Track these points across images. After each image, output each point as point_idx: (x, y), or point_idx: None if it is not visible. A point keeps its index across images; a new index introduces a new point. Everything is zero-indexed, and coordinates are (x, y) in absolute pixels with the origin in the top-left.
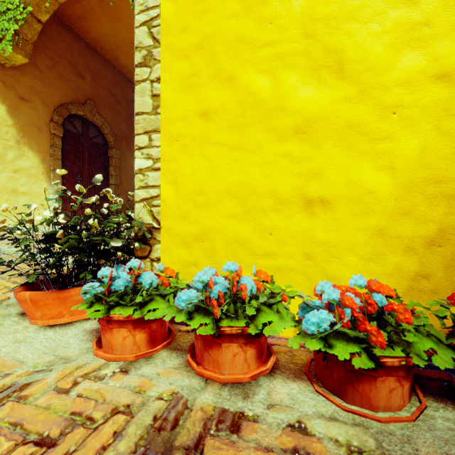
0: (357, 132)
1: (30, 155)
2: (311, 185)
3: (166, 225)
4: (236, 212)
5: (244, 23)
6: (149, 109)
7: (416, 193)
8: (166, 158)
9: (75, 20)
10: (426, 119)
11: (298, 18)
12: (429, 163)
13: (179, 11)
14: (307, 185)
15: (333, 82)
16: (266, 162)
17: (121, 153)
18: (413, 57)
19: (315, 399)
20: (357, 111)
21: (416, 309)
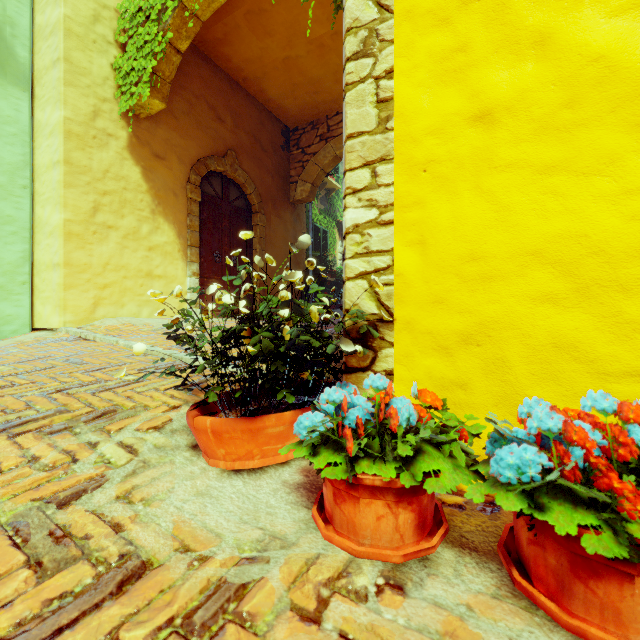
0: None
1: (166, 227)
2: None
3: (404, 316)
4: (554, 292)
5: None
6: (372, 125)
7: None
8: (402, 202)
9: (215, 46)
10: None
11: None
12: None
13: None
14: None
15: None
16: (632, 189)
17: (266, 219)
18: None
19: None
20: None
21: None
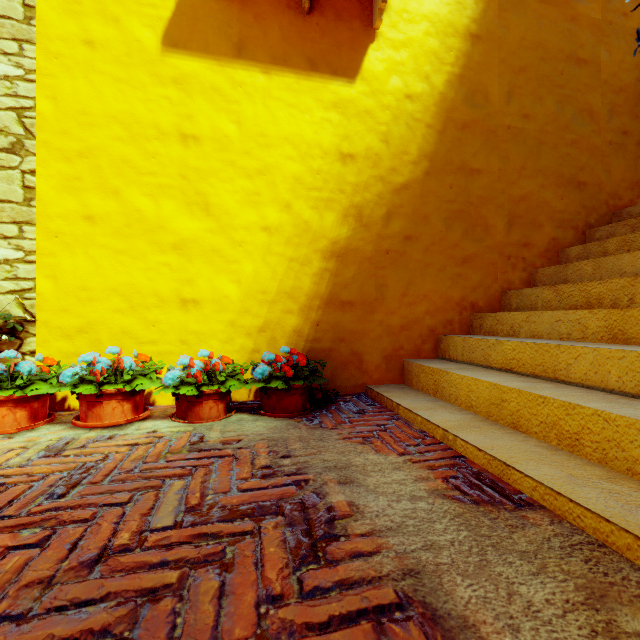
0: (218, 255)
1: None
2: (186, 289)
3: (43, 318)
4: (122, 308)
5: (130, 149)
6: (20, 199)
7: (253, 299)
8: (42, 252)
9: None
10: (258, 253)
11: (177, 162)
12: (259, 281)
13: (59, 114)
14: (183, 289)
15: (202, 216)
16: (150, 268)
17: None
18: (251, 212)
19: (170, 423)
20: (218, 240)
21: (242, 369)
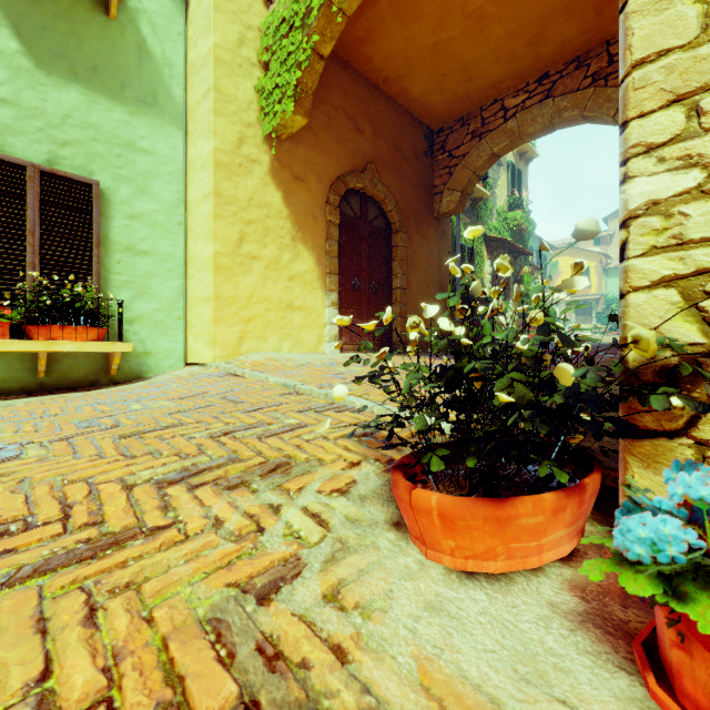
0: None
1: (305, 255)
2: None
3: None
4: None
5: None
6: (690, 32)
7: None
8: None
9: (355, 48)
10: None
11: None
12: None
13: None
14: None
15: None
16: None
17: (408, 238)
18: None
19: None
20: None
21: None
